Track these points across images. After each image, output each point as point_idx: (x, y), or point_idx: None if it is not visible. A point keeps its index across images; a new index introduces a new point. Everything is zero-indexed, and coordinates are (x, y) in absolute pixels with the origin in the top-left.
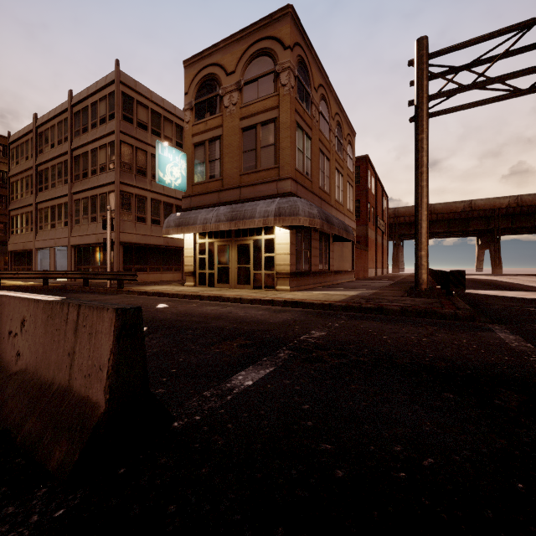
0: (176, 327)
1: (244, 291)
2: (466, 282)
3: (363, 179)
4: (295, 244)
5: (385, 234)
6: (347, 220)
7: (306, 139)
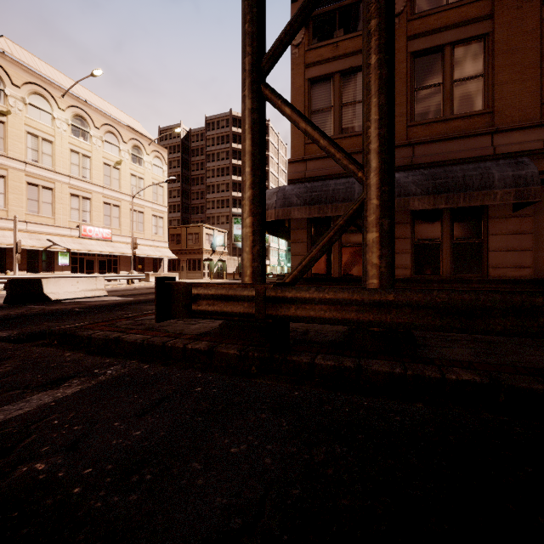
0: (128, 300)
1: None
2: None
3: None
4: (306, 242)
5: None
6: None
7: (348, 78)
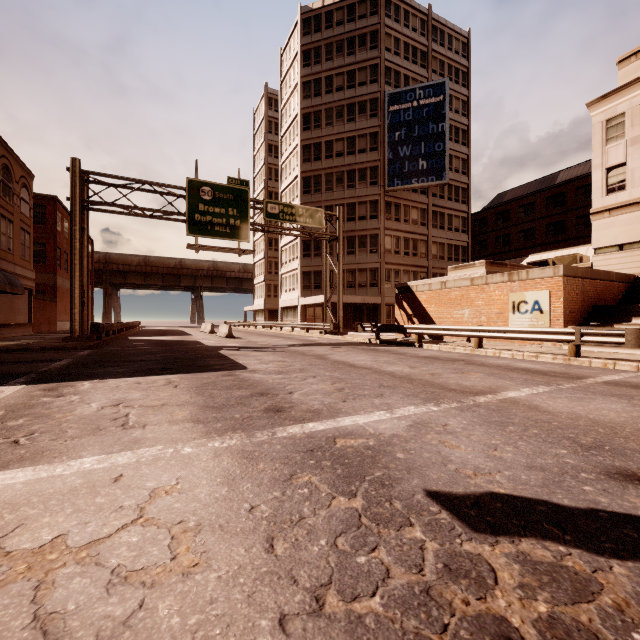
0: None
1: None
2: (151, 332)
3: (51, 222)
4: None
5: (90, 283)
6: (20, 270)
7: None
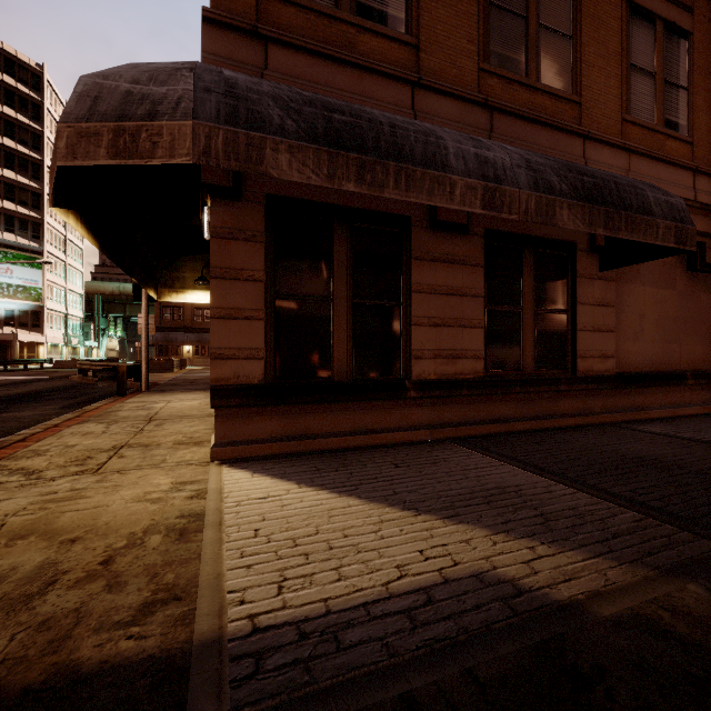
0: None
1: (170, 430)
2: None
3: None
4: (261, 281)
5: None
6: None
7: None
